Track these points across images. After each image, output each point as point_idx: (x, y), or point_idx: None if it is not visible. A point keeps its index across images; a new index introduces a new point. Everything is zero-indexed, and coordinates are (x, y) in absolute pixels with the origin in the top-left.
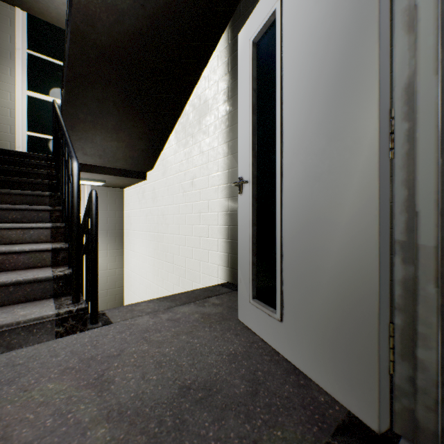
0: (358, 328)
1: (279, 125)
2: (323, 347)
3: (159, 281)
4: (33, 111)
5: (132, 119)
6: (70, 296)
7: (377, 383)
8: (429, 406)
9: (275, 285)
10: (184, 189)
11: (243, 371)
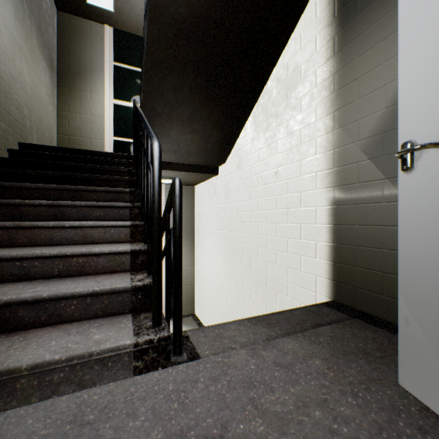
0: None
1: None
2: None
3: (233, 284)
4: (118, 117)
5: (207, 106)
6: (149, 313)
7: None
8: None
9: None
10: (265, 180)
11: None
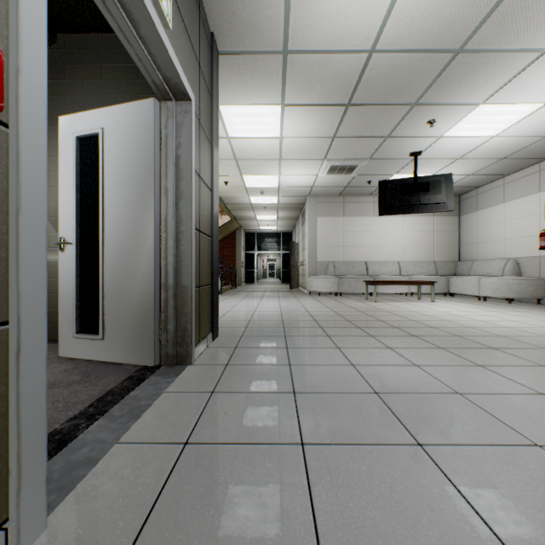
0: (147, 324)
1: (102, 212)
2: (131, 342)
3: None
4: None
5: None
6: None
7: (154, 344)
8: (172, 346)
9: (98, 318)
10: None
11: (77, 373)
